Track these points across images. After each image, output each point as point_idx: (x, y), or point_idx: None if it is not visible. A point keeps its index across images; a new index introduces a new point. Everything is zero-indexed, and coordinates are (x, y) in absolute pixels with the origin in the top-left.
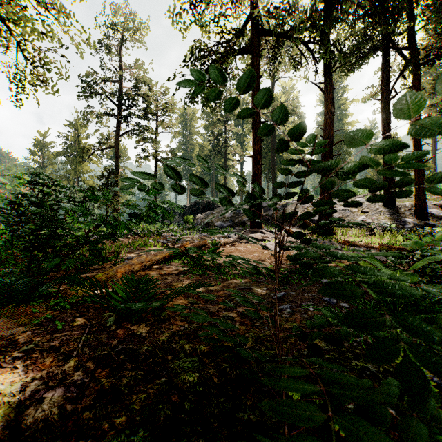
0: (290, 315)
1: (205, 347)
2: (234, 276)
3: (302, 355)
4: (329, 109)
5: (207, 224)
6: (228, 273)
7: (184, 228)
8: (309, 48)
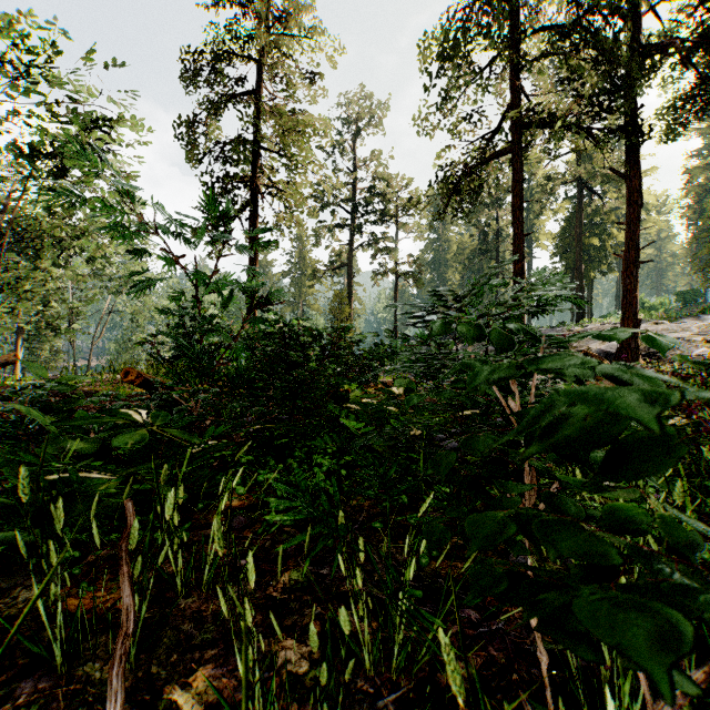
0: None
1: None
2: None
3: None
4: (633, 199)
5: None
6: None
7: None
8: (589, 135)
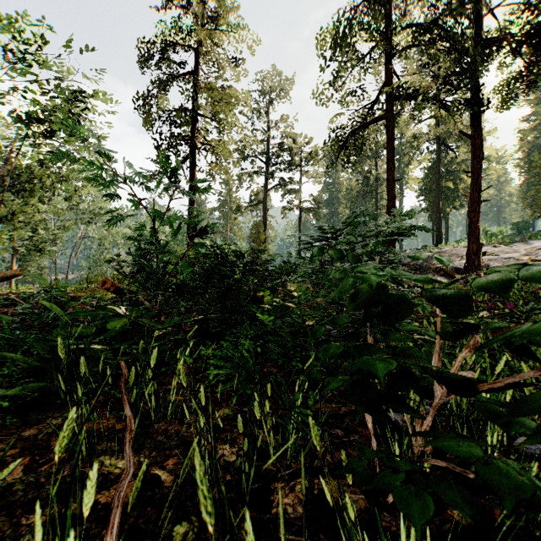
0: None
1: None
2: None
3: None
4: (476, 154)
5: None
6: None
7: None
8: (444, 106)
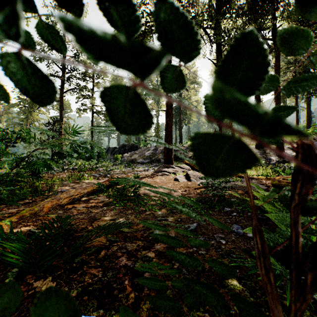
0: (206, 252)
1: (117, 314)
2: (152, 208)
3: (230, 316)
4: None
5: (132, 161)
6: (147, 204)
7: (113, 164)
8: (207, 32)
